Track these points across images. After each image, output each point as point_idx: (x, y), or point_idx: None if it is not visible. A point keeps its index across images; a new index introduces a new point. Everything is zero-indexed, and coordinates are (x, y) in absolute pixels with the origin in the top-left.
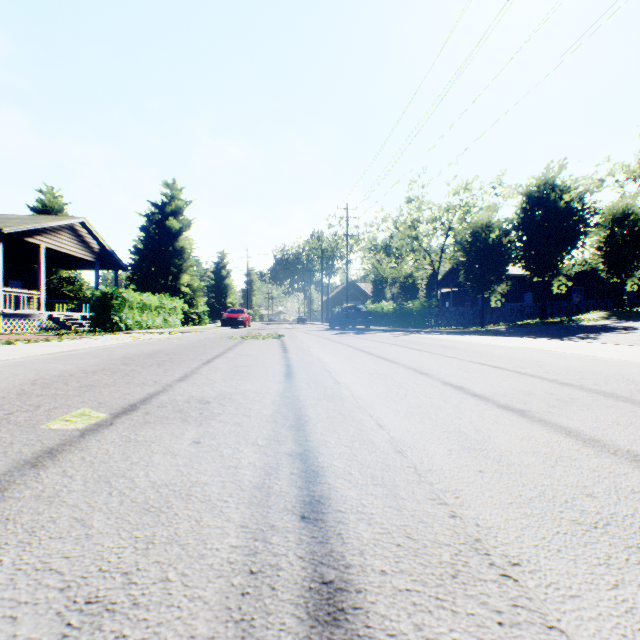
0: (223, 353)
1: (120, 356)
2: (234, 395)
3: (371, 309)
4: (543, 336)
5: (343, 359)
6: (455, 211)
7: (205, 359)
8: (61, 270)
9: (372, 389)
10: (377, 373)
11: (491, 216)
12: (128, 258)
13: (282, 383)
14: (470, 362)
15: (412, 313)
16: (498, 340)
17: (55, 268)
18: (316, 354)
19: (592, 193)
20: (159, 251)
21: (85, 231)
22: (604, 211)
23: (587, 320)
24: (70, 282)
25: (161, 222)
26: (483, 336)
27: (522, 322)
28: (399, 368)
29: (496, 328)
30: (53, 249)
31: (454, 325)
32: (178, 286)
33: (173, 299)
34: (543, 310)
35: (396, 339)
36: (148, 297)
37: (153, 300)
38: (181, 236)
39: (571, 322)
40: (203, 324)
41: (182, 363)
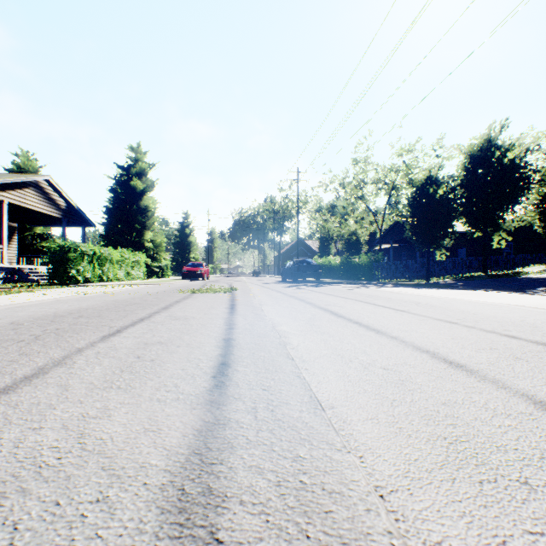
0: (152, 314)
1: (11, 320)
2: (32, 492)
3: (319, 263)
4: (502, 289)
5: (307, 326)
6: (398, 172)
7: (117, 326)
8: (35, 227)
9: (410, 442)
10: (376, 364)
11: (437, 173)
12: (101, 218)
13: (198, 407)
14: (491, 333)
15: (359, 266)
16: (465, 294)
17: (29, 225)
18: (270, 316)
19: (533, 152)
20: (125, 209)
21: (51, 189)
22: (541, 170)
23: (532, 273)
24: (43, 238)
25: (126, 182)
26: (441, 289)
27: (466, 275)
28: (402, 348)
29: (443, 281)
30: (17, 205)
31: (399, 278)
32: (142, 242)
33: (136, 253)
34: (485, 263)
35: (353, 293)
36: (109, 251)
37: (115, 254)
38: (145, 196)
39: (517, 275)
40: (166, 277)
41: (73, 336)
